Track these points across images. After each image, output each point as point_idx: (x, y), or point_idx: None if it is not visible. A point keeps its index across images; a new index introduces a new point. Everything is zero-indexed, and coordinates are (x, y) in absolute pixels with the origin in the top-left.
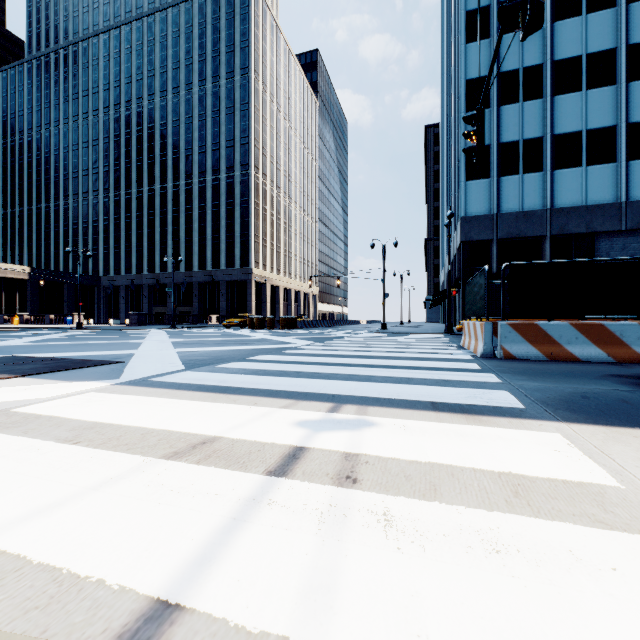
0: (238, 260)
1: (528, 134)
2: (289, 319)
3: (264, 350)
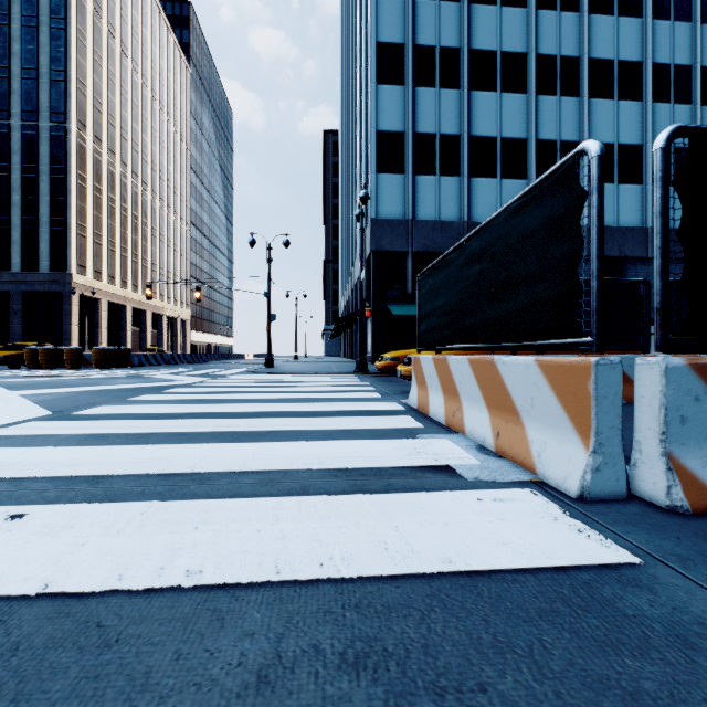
0: (46, 260)
1: (445, 128)
2: (113, 352)
3: None
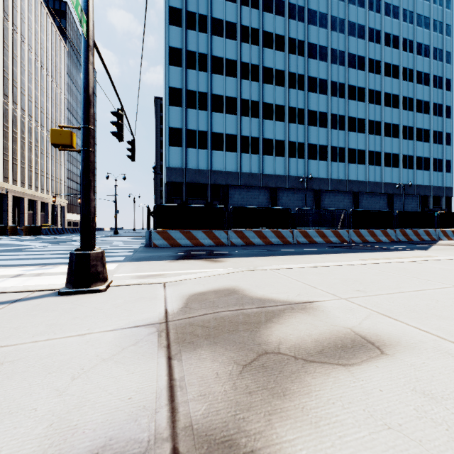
0: None
1: (201, 128)
2: (33, 227)
3: (5, 250)
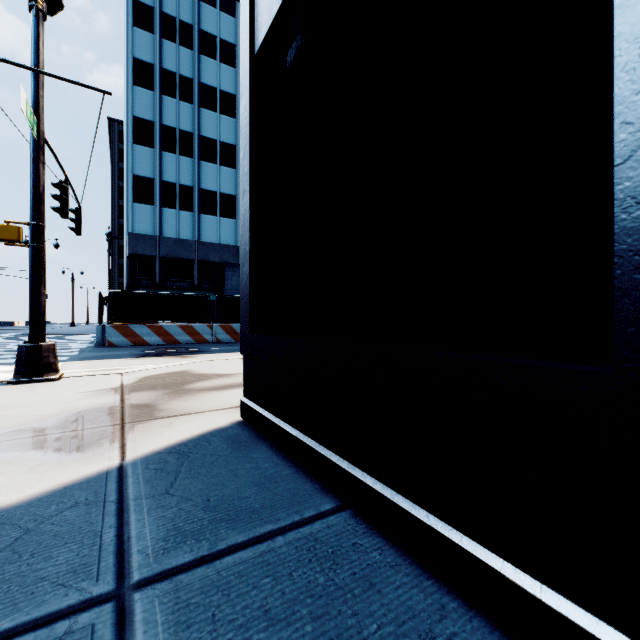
0: None
1: (183, 181)
2: None
3: None
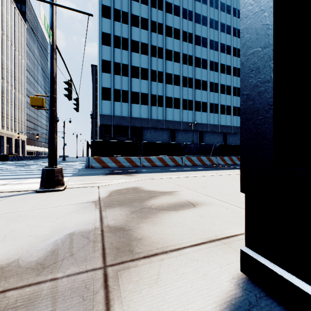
0: None
1: (124, 88)
2: (2, 155)
3: None
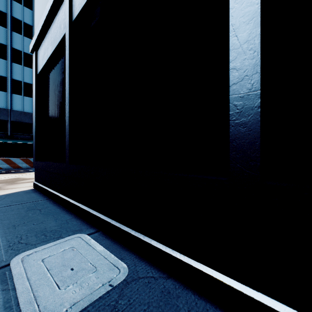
0: None
1: (26, 80)
2: None
3: None
